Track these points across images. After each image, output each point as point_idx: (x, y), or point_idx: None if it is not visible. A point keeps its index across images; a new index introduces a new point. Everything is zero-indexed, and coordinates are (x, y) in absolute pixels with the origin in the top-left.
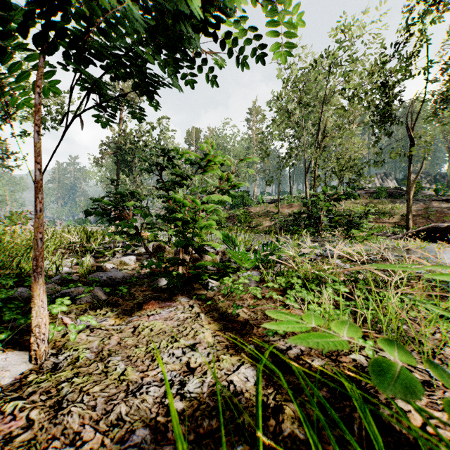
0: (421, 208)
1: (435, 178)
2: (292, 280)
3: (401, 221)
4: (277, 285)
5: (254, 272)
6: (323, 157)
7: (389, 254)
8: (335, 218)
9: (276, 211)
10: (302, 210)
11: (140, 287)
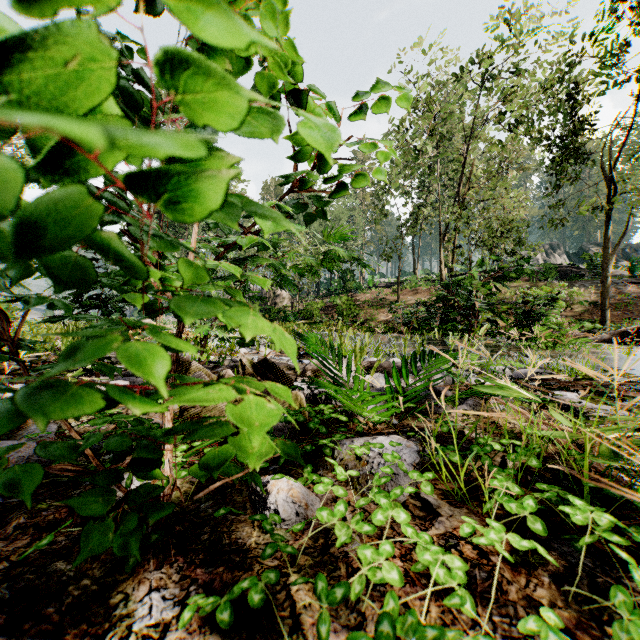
0: (613, 294)
1: (624, 251)
2: (575, 515)
3: (583, 314)
4: (530, 544)
5: (401, 444)
6: (467, 218)
7: (632, 372)
8: (503, 307)
9: (395, 299)
10: (433, 298)
11: (58, 499)
